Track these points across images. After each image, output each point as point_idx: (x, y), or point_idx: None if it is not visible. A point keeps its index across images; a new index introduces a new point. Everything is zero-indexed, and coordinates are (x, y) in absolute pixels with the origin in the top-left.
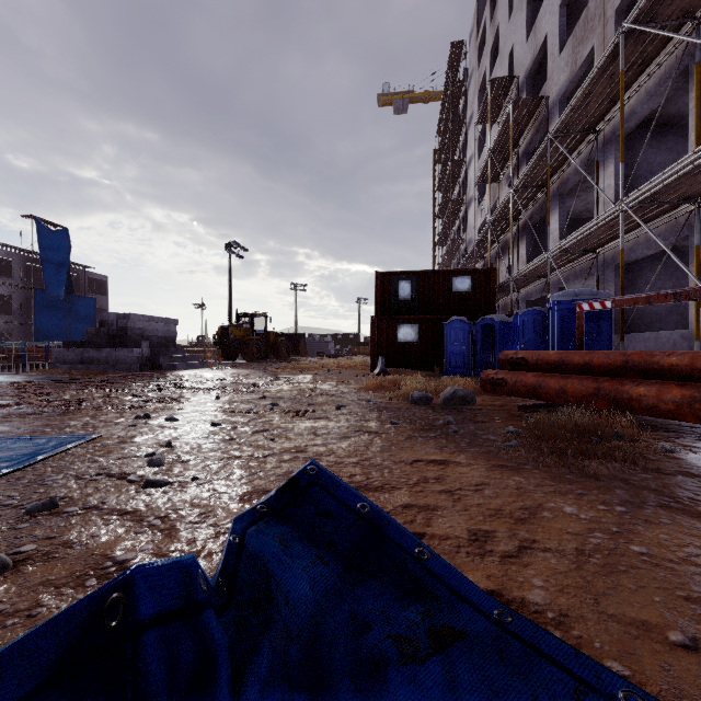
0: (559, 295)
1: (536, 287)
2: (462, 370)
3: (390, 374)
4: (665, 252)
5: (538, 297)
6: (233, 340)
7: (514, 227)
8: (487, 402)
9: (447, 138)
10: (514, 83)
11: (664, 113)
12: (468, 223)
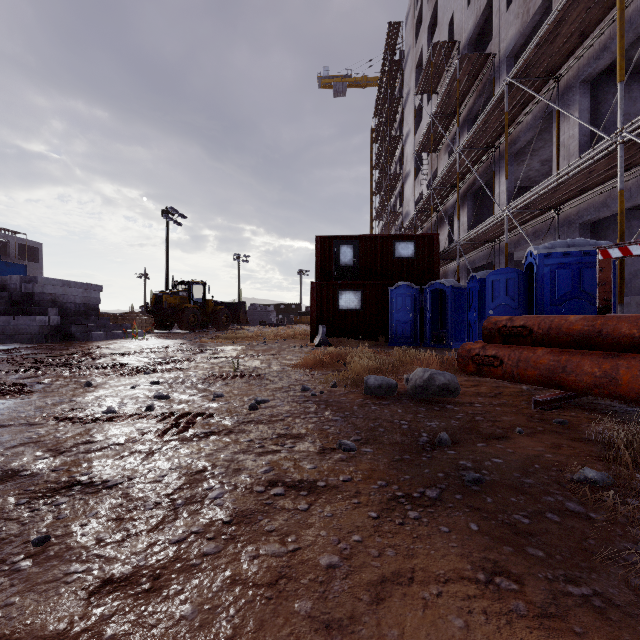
0: (545, 246)
1: (479, 254)
2: (409, 340)
3: (331, 344)
4: (629, 211)
5: (481, 264)
6: (168, 308)
7: (454, 195)
8: (470, 388)
9: (384, 116)
10: (454, 51)
11: (633, 55)
12: (404, 197)
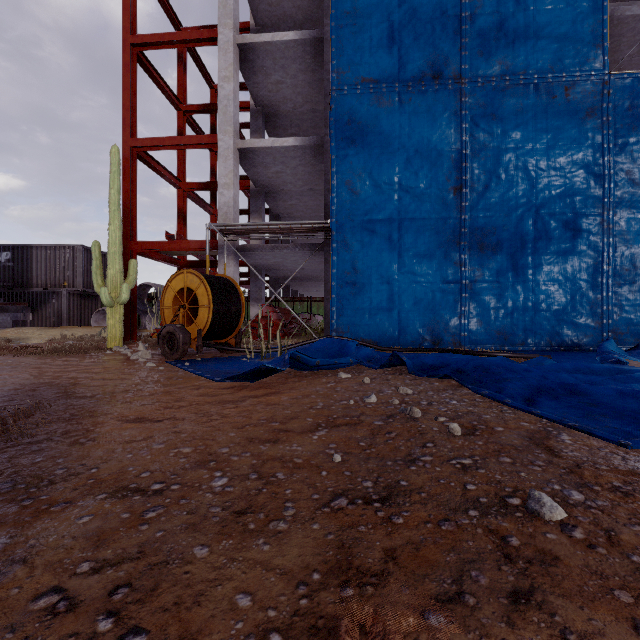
0: None
1: None
2: None
3: None
4: None
5: None
6: None
7: None
8: None
9: None
10: None
11: None
12: None
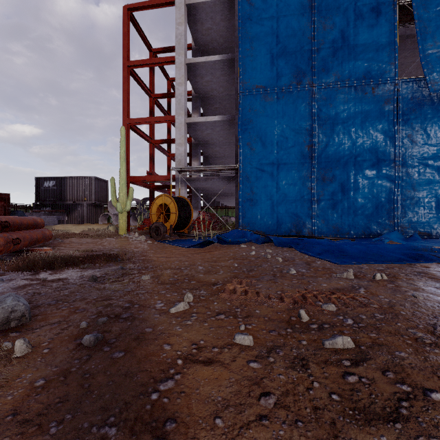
0: None
1: None
2: None
3: None
4: None
5: None
6: None
7: None
8: None
9: None
10: None
11: None
12: None
